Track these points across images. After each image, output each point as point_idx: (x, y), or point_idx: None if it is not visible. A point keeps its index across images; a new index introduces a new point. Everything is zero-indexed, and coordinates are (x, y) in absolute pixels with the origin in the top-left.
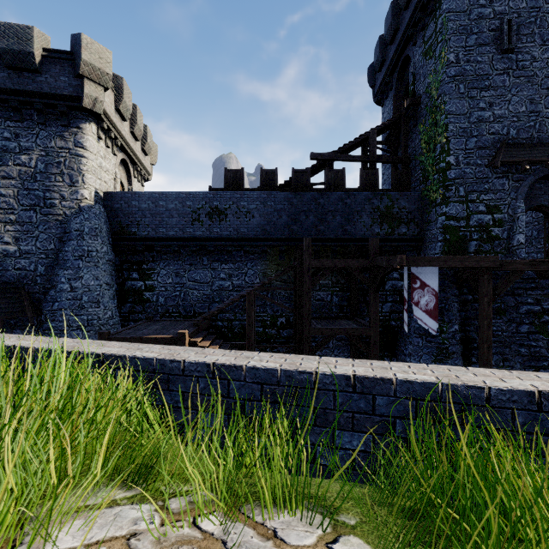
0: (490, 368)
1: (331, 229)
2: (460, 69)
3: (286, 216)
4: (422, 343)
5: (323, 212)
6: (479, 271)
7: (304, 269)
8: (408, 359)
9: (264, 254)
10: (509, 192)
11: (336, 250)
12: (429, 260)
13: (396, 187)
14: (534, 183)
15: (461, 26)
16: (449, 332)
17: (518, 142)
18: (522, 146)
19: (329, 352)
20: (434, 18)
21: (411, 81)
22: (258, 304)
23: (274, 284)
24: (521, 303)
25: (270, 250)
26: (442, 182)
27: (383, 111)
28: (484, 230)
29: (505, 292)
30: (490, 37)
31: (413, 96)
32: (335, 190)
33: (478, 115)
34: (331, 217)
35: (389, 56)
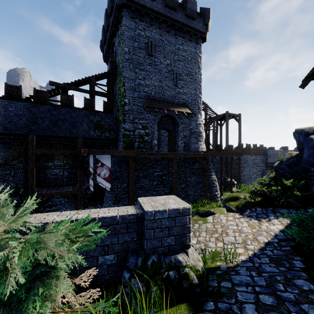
0: (134, 204)
1: (61, 130)
2: (130, 56)
3: (25, 119)
4: (109, 195)
5: (56, 119)
6: (130, 157)
7: (28, 156)
8: (103, 204)
9: (7, 144)
10: (152, 120)
11: (66, 144)
12: (104, 151)
13: (106, 110)
14: (163, 117)
15: (131, 35)
16: (121, 188)
17: (155, 98)
18: (156, 100)
19: (62, 206)
20: (120, 26)
21: (114, 55)
22: (2, 180)
23: (17, 165)
24: (154, 171)
25: (13, 142)
26: (123, 111)
27: (108, 68)
28: (141, 137)
29: (149, 167)
30: (144, 46)
31: (115, 64)
32: (67, 107)
33: (138, 81)
34: (61, 123)
35: (107, 38)
